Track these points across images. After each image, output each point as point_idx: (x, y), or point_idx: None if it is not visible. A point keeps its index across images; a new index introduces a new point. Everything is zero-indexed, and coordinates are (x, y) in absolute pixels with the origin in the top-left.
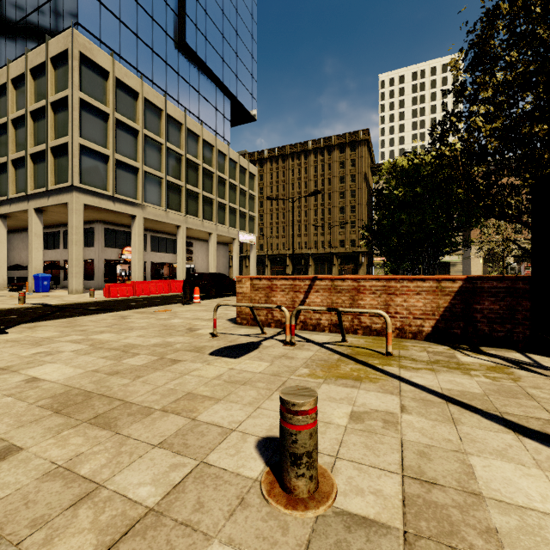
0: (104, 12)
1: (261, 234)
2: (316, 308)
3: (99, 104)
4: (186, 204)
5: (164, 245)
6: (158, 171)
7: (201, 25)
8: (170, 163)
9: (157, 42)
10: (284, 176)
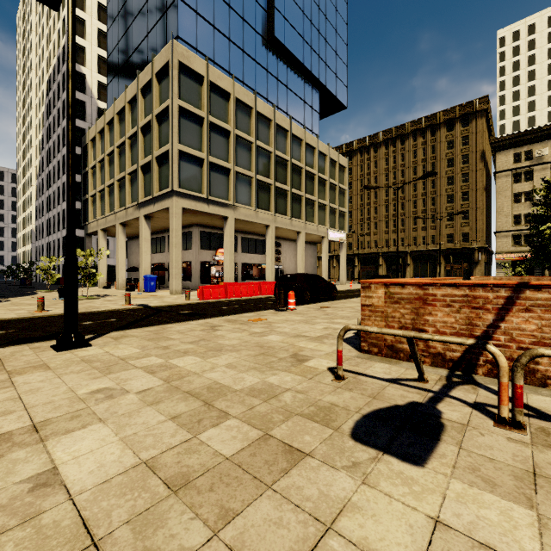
0: (200, 21)
1: (352, 231)
2: None
3: (195, 109)
4: (274, 202)
5: (253, 246)
6: (248, 171)
7: (289, 15)
8: (259, 162)
9: (247, 42)
10: (375, 167)
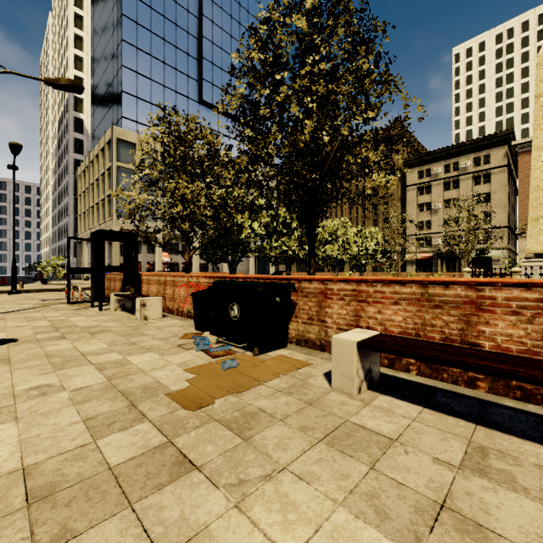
0: (140, 103)
1: None
2: (74, 285)
3: (129, 166)
4: None
5: None
6: None
7: (217, 81)
8: None
9: (180, 107)
10: None
